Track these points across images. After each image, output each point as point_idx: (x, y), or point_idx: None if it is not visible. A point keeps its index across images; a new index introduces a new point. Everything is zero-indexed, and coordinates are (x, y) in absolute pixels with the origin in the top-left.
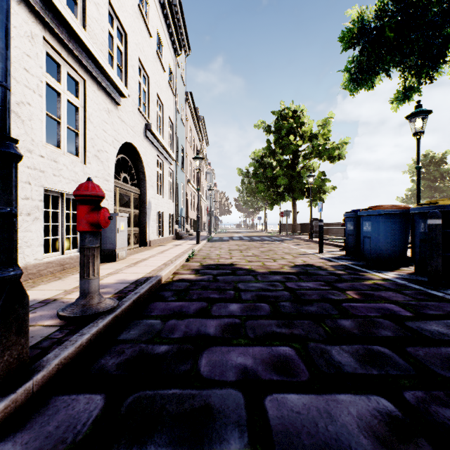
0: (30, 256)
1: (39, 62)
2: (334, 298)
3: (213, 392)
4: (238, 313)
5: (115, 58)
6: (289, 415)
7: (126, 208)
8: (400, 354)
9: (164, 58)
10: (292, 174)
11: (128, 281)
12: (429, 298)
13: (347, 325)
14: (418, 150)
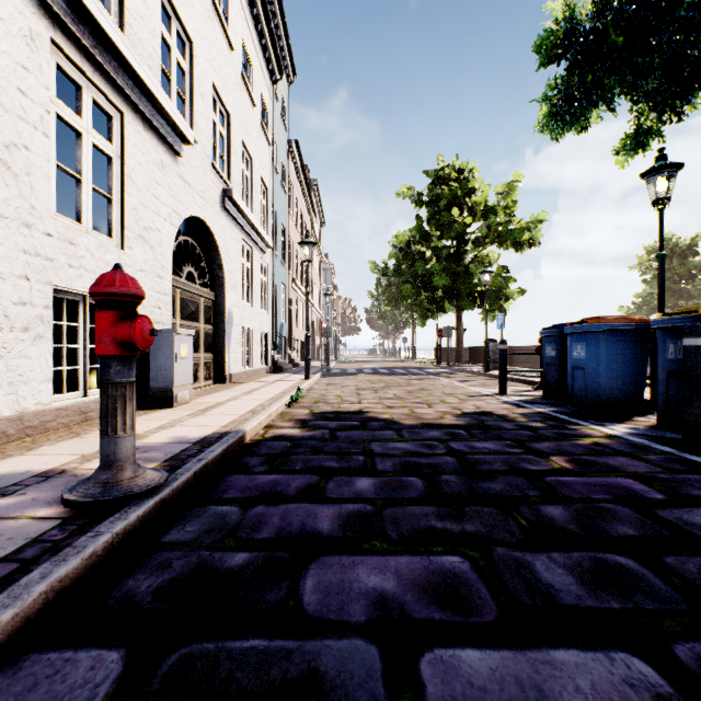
0: (28, 399)
1: (44, 80)
2: (530, 468)
3: (325, 646)
4: (371, 494)
5: (174, 81)
6: (465, 693)
7: (191, 322)
8: (655, 570)
9: (253, 85)
10: (457, 269)
11: (189, 440)
12: (690, 468)
13: (557, 515)
14: (661, 228)
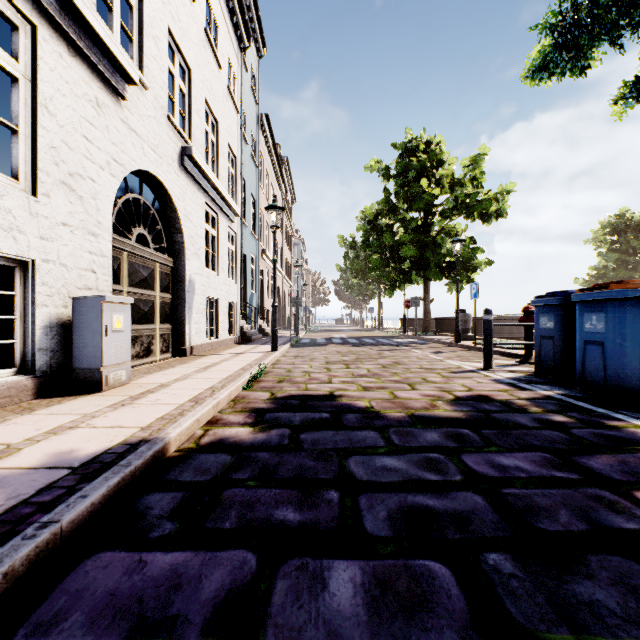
0: None
1: None
2: (627, 527)
3: None
4: (361, 632)
5: (117, 12)
6: None
7: (144, 290)
8: None
9: (219, 47)
10: (425, 240)
11: (73, 460)
12: None
13: None
14: None
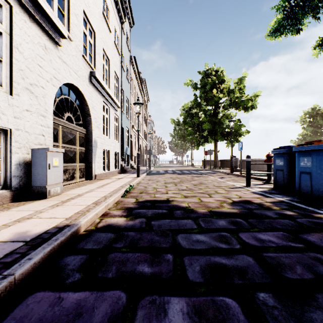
0: None
1: None
2: None
3: None
4: None
5: (56, 1)
6: None
7: (70, 145)
8: None
9: (110, 21)
10: (215, 120)
11: (27, 237)
12: None
13: None
14: None
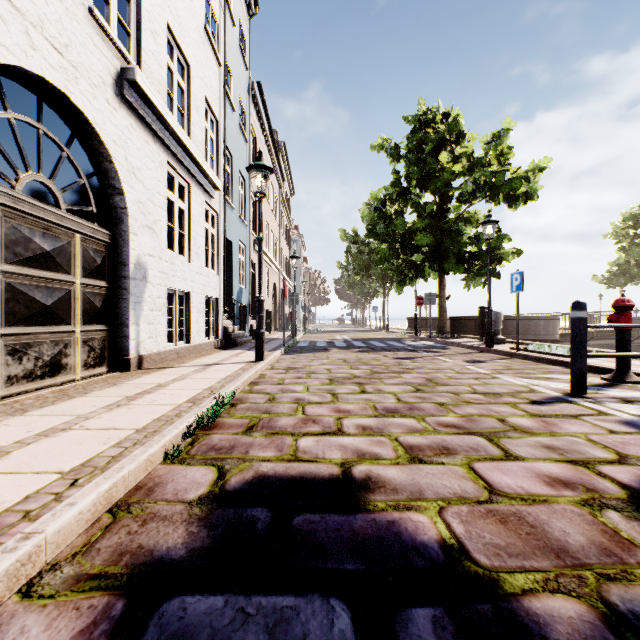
0: None
1: None
2: None
3: None
4: None
5: None
6: None
7: (46, 271)
8: None
9: None
10: (443, 226)
11: None
12: None
13: None
14: None
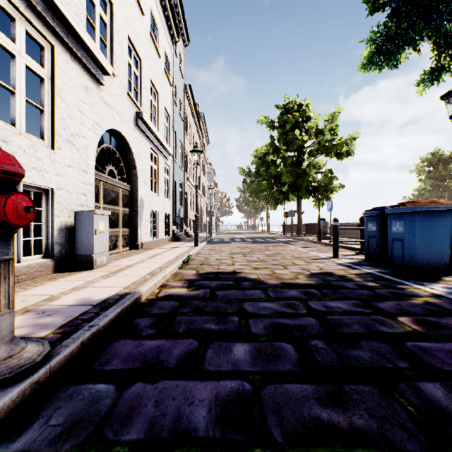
0: None
1: None
2: (386, 331)
3: None
4: (248, 365)
5: (97, 29)
6: None
7: (112, 206)
8: None
9: (159, 43)
10: (298, 171)
11: (92, 302)
12: None
13: (443, 398)
14: None
